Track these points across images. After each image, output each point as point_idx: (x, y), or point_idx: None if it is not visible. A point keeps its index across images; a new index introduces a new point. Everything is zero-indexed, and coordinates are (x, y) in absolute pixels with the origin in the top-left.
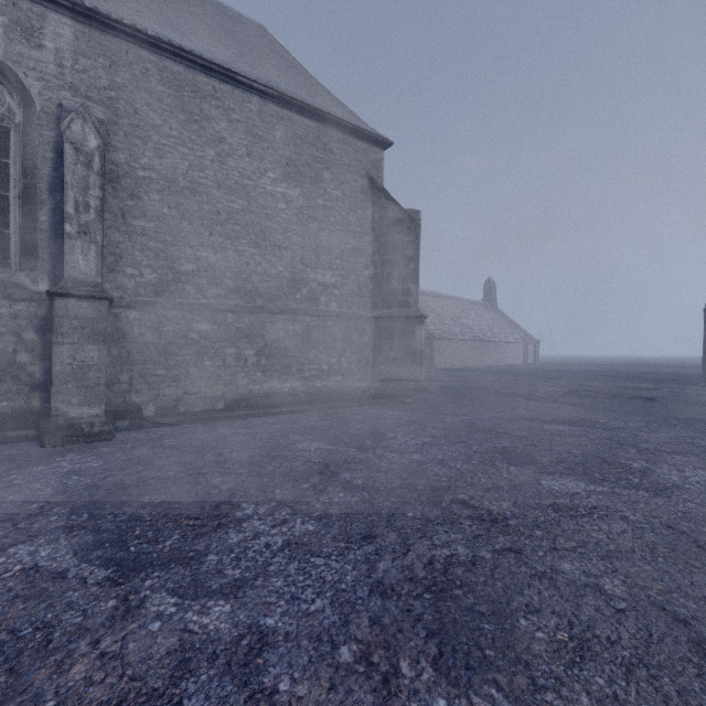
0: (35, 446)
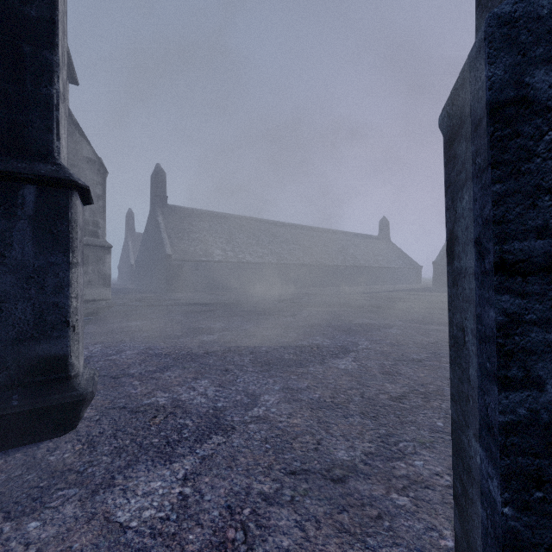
0: (34, 446)
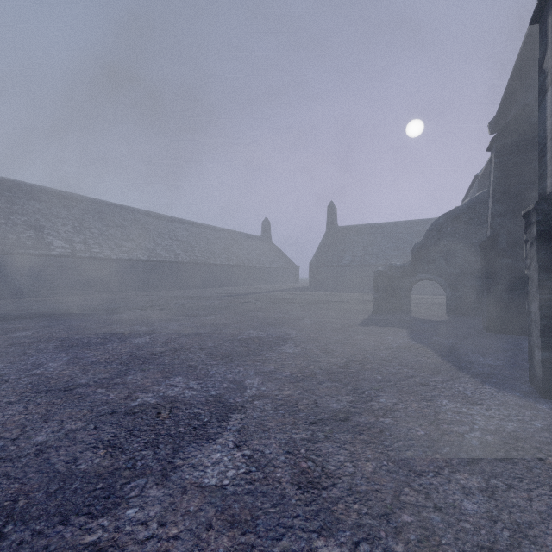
0: None
